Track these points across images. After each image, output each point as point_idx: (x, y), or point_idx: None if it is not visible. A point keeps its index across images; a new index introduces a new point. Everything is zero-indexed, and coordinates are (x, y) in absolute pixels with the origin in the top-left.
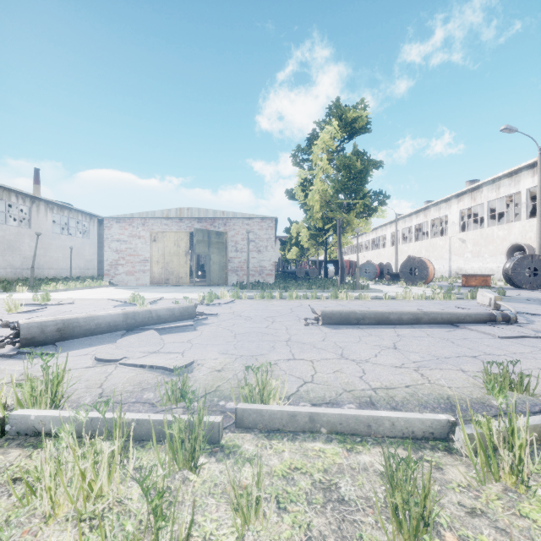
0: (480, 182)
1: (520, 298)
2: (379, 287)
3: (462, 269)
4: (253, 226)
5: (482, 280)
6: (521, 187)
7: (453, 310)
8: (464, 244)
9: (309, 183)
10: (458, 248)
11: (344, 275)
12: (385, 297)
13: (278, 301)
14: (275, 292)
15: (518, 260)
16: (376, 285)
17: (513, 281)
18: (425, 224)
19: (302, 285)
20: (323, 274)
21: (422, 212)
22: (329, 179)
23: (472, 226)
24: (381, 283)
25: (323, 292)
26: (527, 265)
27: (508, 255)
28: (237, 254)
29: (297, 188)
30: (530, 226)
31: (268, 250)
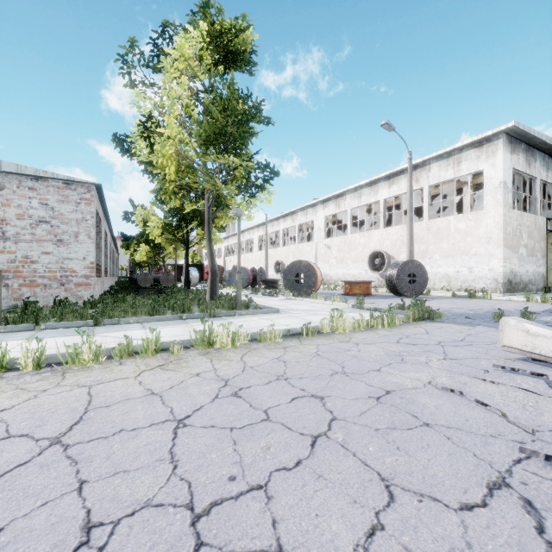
0: (345, 189)
1: (449, 314)
2: (263, 301)
3: (328, 275)
4: (45, 194)
5: (365, 287)
6: (380, 197)
7: (517, 383)
8: (329, 250)
9: (158, 128)
10: (324, 254)
11: (216, 285)
12: (305, 332)
13: (9, 388)
14: (68, 328)
15: (401, 266)
16: (255, 296)
17: (398, 288)
18: (293, 229)
19: (141, 304)
20: (183, 281)
21: (289, 216)
22: (192, 118)
23: (336, 233)
24: (261, 293)
25: (180, 318)
26: (408, 271)
27: (369, 262)
28: (4, 245)
29: (135, 134)
30: (387, 234)
31: (80, 241)
